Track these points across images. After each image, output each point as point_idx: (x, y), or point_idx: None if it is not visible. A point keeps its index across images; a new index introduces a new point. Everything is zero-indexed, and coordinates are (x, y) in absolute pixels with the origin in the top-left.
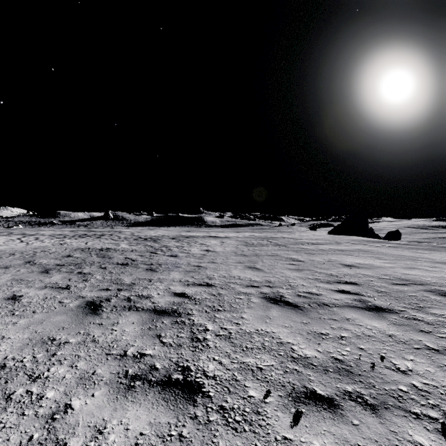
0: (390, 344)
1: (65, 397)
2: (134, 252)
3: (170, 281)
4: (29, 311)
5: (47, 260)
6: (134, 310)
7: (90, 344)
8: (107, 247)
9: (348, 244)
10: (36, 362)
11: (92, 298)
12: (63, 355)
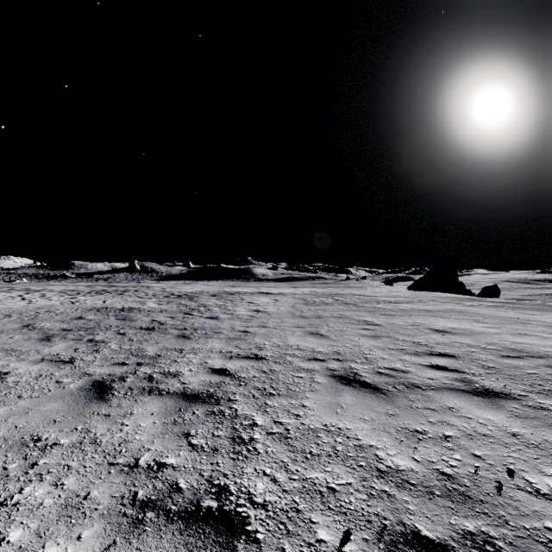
0: (517, 449)
1: (37, 541)
2: (163, 313)
3: (207, 352)
4: (13, 396)
5: (51, 324)
6: (156, 394)
7: (88, 447)
8: (130, 307)
9: (435, 303)
10: (5, 478)
11: (101, 376)
12: (46, 466)
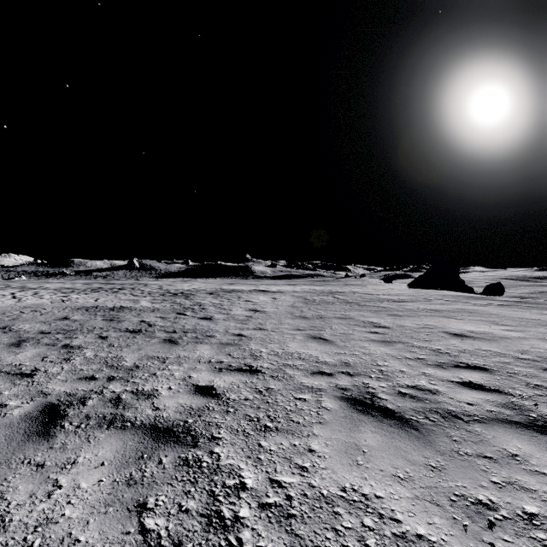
0: None
1: None
2: (154, 313)
3: (194, 361)
4: None
5: (31, 325)
6: (118, 427)
7: None
8: (122, 306)
9: (441, 302)
10: None
11: (58, 397)
12: None
